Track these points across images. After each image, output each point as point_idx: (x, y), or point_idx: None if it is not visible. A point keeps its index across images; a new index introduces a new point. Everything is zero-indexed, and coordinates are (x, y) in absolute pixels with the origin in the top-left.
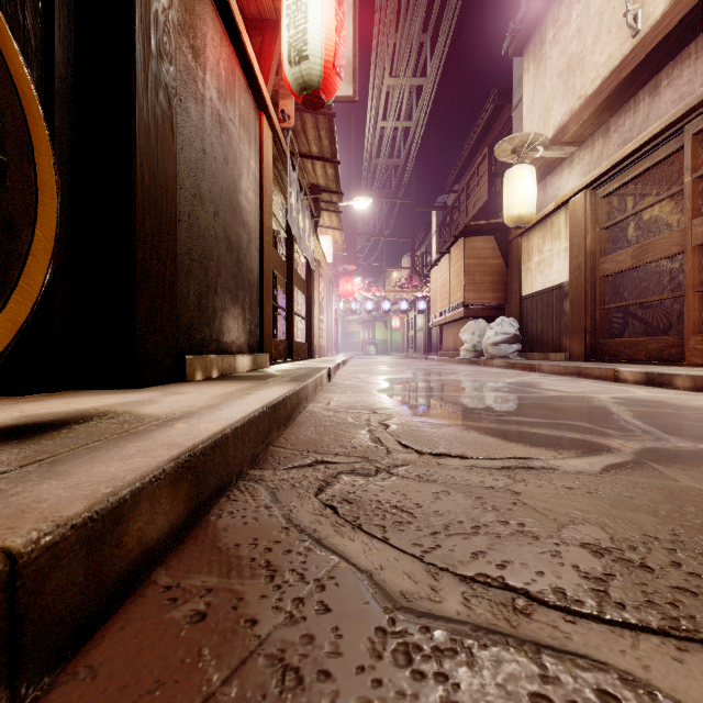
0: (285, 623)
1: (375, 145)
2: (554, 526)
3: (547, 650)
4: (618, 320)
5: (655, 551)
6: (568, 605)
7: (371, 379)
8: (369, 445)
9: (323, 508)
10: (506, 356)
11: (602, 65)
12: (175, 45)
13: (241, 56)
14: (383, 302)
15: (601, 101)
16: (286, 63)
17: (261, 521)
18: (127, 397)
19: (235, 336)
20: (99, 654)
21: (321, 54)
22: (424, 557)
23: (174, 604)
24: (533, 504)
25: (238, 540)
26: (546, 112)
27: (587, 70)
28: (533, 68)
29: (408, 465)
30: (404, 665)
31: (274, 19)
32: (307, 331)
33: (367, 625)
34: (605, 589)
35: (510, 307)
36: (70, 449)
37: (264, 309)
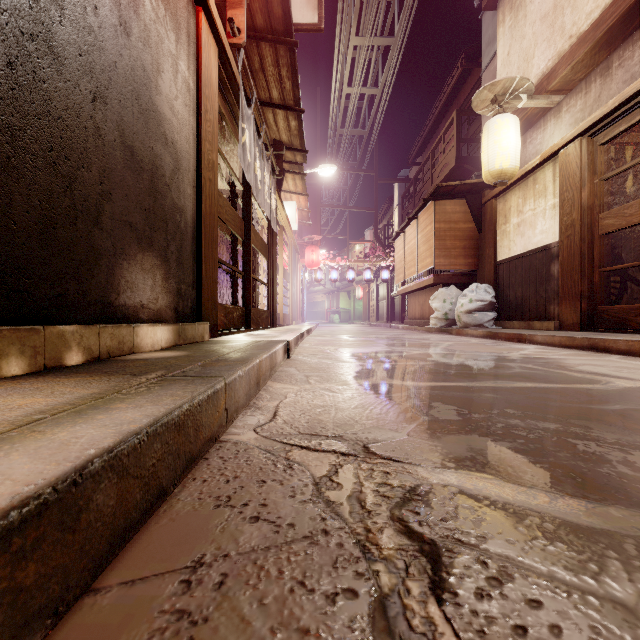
0: None
1: (340, 114)
2: None
3: None
4: (616, 284)
5: None
6: None
7: (341, 354)
8: None
9: None
10: (482, 325)
11: None
12: None
13: None
14: (348, 272)
15: (602, 34)
16: None
17: None
18: None
19: (147, 297)
20: None
21: None
22: None
23: None
24: None
25: None
26: (526, 62)
27: (580, 4)
28: (509, 18)
29: None
30: None
31: None
32: (268, 297)
33: None
34: None
35: (482, 273)
36: None
37: (202, 264)
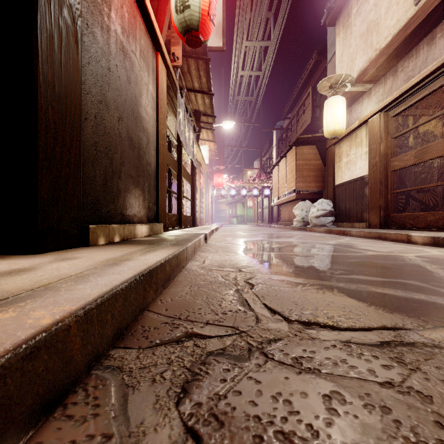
0: None
1: (236, 87)
2: None
3: None
4: (403, 200)
5: None
6: None
7: (235, 241)
8: (238, 309)
9: (183, 437)
10: (325, 225)
11: (392, 26)
12: None
13: (140, 6)
14: (242, 190)
15: (392, 51)
16: (173, 11)
17: None
18: (16, 263)
19: (136, 211)
20: None
21: (199, 4)
22: None
23: None
24: None
25: None
26: (352, 61)
27: (381, 31)
28: (342, 33)
29: (280, 340)
30: None
31: None
32: (191, 208)
33: None
34: None
35: (326, 192)
36: None
37: (159, 191)
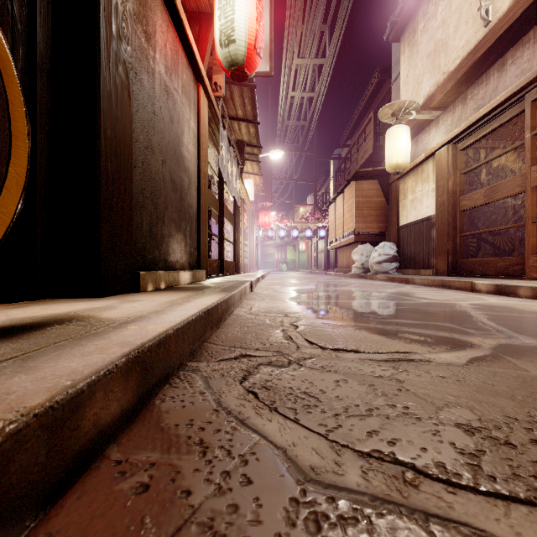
0: (214, 494)
1: (286, 110)
2: (432, 409)
3: (434, 519)
4: (474, 244)
5: (516, 431)
6: (449, 478)
7: (284, 290)
8: (283, 342)
9: (246, 393)
10: (387, 272)
11: (461, 48)
12: (131, 30)
13: (183, 40)
14: (293, 231)
15: (460, 76)
16: (218, 45)
17: (197, 404)
18: (93, 304)
19: (179, 256)
20: (57, 522)
21: (245, 38)
22: (328, 435)
23: (122, 477)
24: (414, 390)
25: (178, 421)
26: (418, 85)
27: (449, 52)
28: (408, 51)
29: (313, 358)
30: (314, 532)
31: (208, 12)
32: (234, 252)
33: (282, 496)
34: (478, 463)
35: (390, 234)
36: (41, 347)
37: (201, 235)
